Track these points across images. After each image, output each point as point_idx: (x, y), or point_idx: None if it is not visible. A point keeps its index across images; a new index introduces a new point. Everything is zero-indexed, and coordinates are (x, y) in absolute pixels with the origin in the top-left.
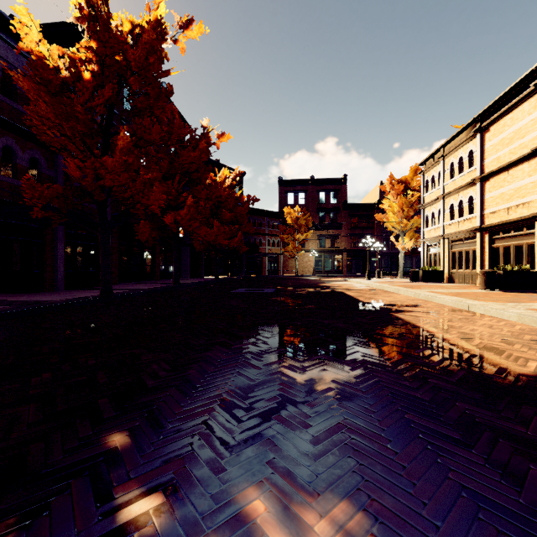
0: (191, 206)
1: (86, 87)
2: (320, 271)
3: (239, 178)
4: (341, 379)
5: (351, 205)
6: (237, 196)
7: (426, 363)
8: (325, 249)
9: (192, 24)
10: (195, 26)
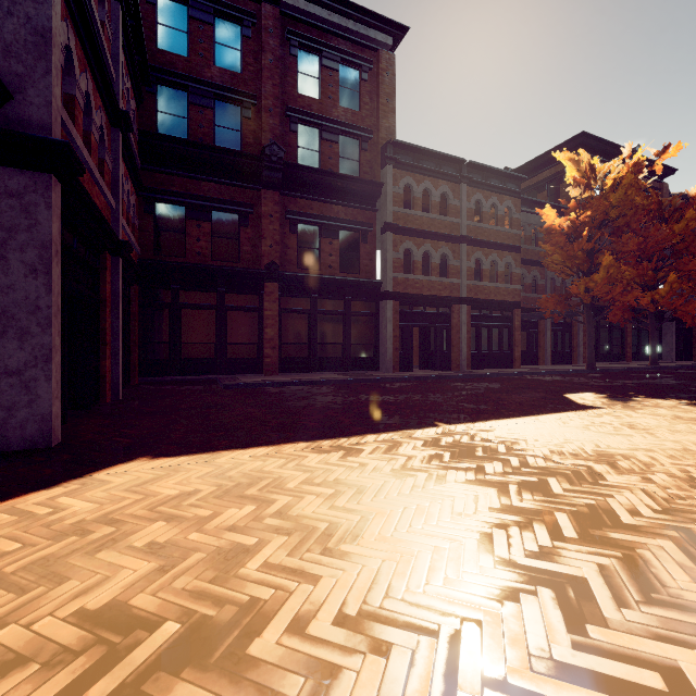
0: (673, 283)
1: (583, 239)
2: None
3: None
4: None
5: None
6: None
7: None
8: None
9: (669, 148)
10: (671, 148)
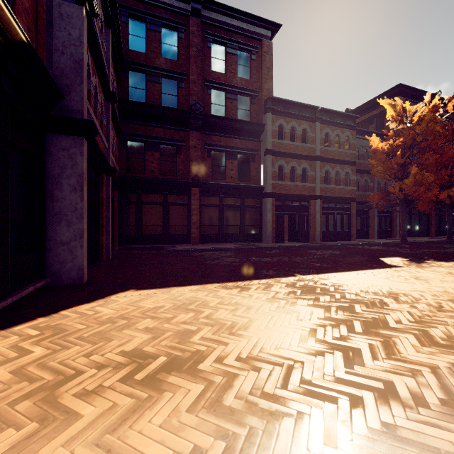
0: None
1: (398, 156)
2: None
3: None
4: None
5: None
6: None
7: None
8: None
9: None
10: None
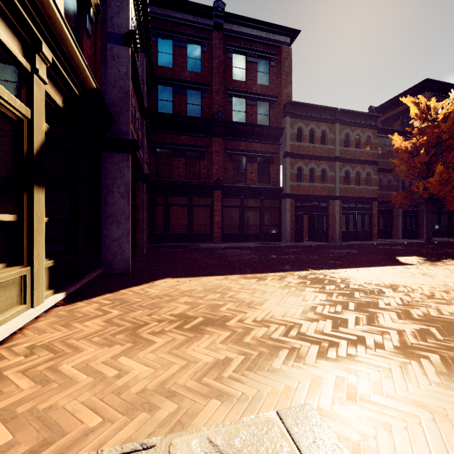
0: None
1: (421, 155)
2: None
3: None
4: None
5: None
6: None
7: None
8: None
9: None
10: None
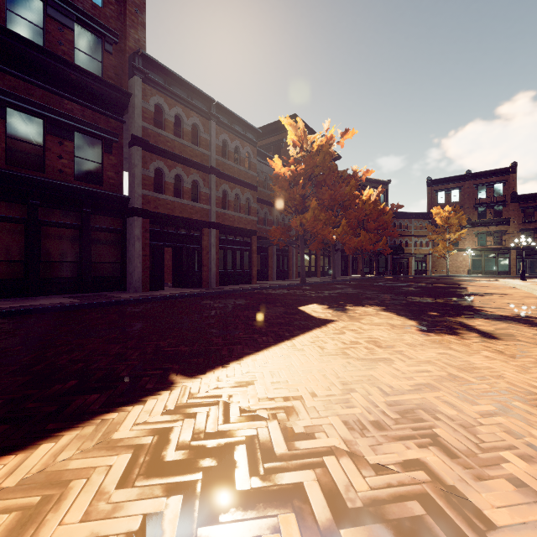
0: (344, 225)
1: (300, 186)
2: (479, 271)
3: (384, 186)
4: (401, 302)
5: (522, 196)
6: (380, 208)
7: (441, 303)
8: (486, 247)
9: (348, 132)
10: (349, 132)
